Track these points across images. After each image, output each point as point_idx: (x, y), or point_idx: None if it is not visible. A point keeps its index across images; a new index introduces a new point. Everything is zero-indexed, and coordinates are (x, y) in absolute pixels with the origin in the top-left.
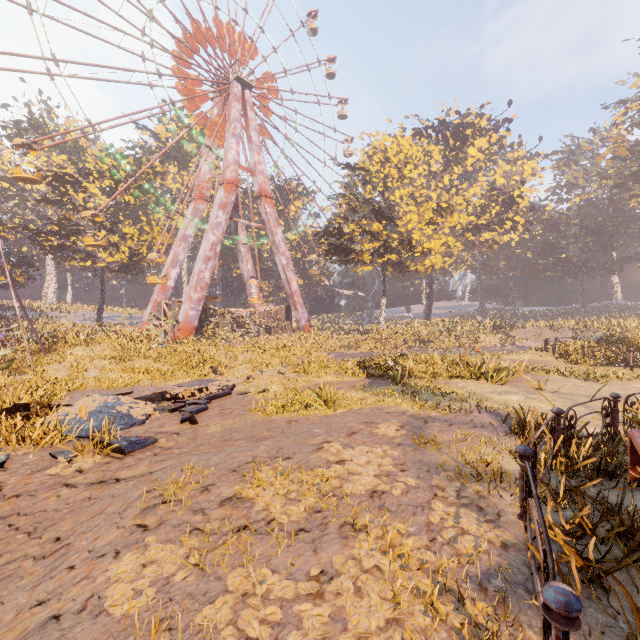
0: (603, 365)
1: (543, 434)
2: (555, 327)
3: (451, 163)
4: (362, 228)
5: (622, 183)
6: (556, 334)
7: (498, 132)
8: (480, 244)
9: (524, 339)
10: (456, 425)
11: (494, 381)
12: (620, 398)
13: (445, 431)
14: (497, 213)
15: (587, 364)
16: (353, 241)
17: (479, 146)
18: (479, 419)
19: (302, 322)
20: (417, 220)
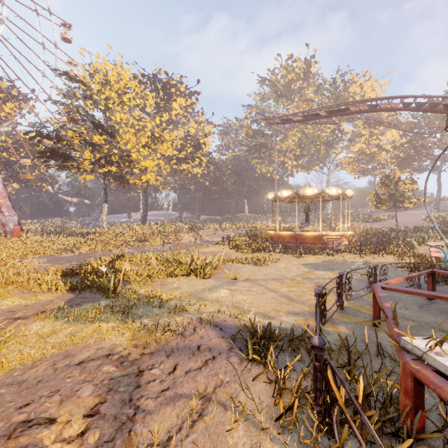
0: (256, 252)
1: (287, 362)
2: (223, 228)
3: (161, 109)
4: (82, 137)
5: (250, 149)
6: (223, 232)
7: (191, 98)
8: (180, 172)
9: (207, 236)
10: (182, 365)
11: (202, 276)
12: (281, 278)
13: (169, 391)
14: (191, 152)
15: (249, 252)
16: (73, 149)
17: (180, 103)
18: (206, 342)
19: (10, 226)
20: (135, 141)
